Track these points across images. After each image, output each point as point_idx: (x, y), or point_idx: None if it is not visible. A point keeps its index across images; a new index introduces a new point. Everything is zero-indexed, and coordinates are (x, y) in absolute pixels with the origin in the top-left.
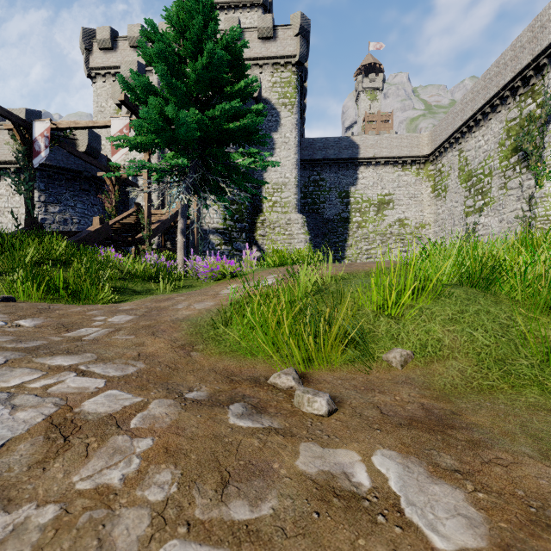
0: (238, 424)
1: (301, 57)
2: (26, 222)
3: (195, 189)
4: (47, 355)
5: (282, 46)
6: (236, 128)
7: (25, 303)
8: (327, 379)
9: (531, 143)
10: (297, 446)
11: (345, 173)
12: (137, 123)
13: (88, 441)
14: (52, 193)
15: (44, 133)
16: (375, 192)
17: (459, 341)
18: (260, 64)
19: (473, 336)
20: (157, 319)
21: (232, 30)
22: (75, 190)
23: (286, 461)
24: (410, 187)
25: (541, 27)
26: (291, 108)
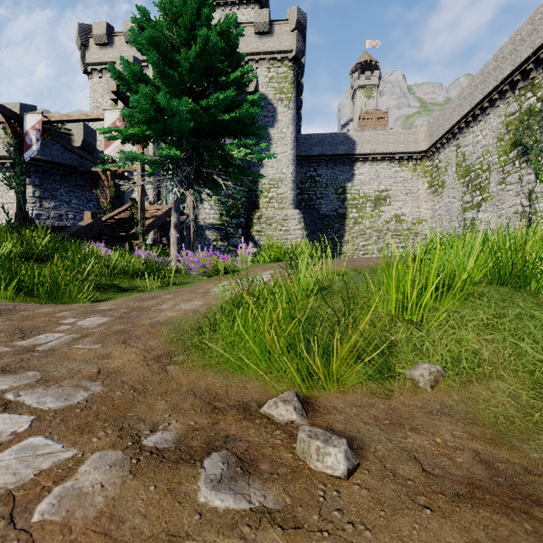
0: (211, 502)
1: (298, 52)
2: (16, 217)
3: (189, 183)
4: None
5: (279, 41)
6: (231, 119)
7: None
8: (338, 406)
9: (531, 137)
10: None
11: (342, 169)
12: (127, 112)
13: None
14: (47, 188)
15: (35, 125)
16: (372, 188)
17: (502, 354)
18: (256, 59)
19: (520, 347)
20: (134, 323)
21: (226, 17)
22: (70, 186)
23: None
24: (406, 183)
25: (541, 20)
26: (288, 103)
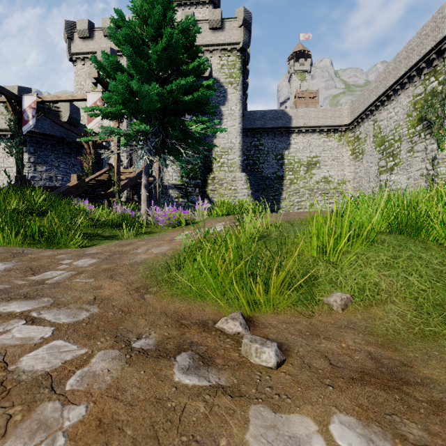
0: (183, 381)
1: (244, 44)
2: (16, 179)
3: (156, 151)
4: (3, 301)
5: (229, 35)
6: (190, 100)
7: (2, 248)
8: (272, 323)
9: (434, 114)
10: (246, 411)
11: (280, 139)
12: (107, 95)
13: (11, 411)
14: (40, 155)
15: (31, 105)
16: (305, 155)
17: (395, 285)
18: (210, 49)
19: (409, 280)
20: (117, 263)
21: (186, 18)
22: (59, 153)
23: (234, 435)
24: (333, 150)
25: (442, 18)
26: (236, 85)
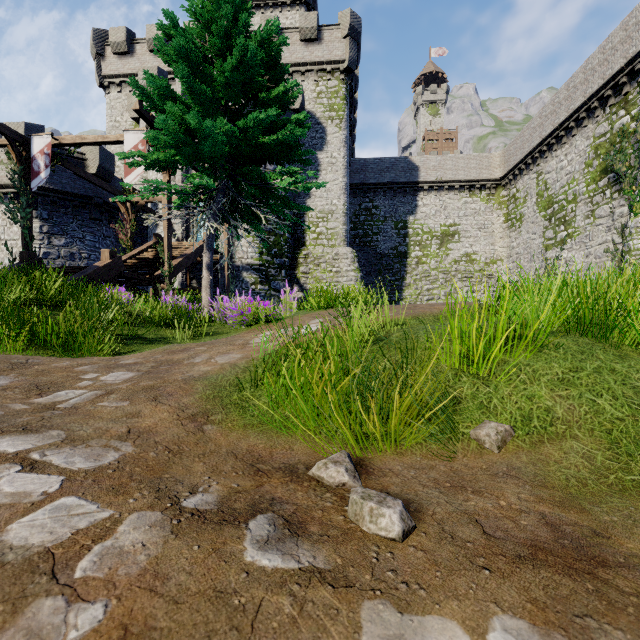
0: (258, 562)
1: (351, 62)
2: (21, 256)
3: (224, 216)
4: None
5: (329, 49)
6: (273, 142)
7: None
8: (394, 468)
9: (624, 162)
10: (357, 611)
11: (403, 200)
12: (152, 135)
13: None
14: (57, 222)
15: (44, 149)
16: (438, 222)
17: (577, 412)
18: (302, 70)
19: (598, 404)
20: (165, 378)
21: (267, 24)
22: (84, 219)
23: None
24: (479, 216)
25: (636, 25)
26: (339, 122)
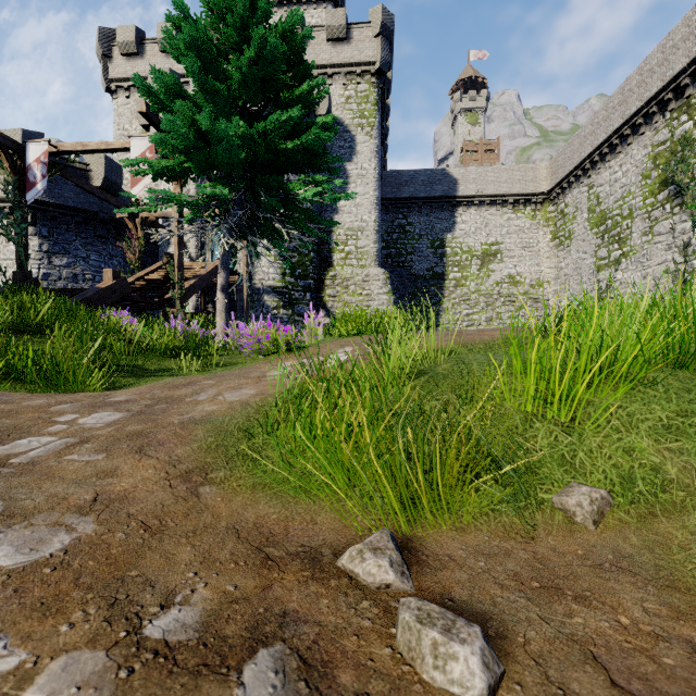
0: None
1: (383, 64)
2: (15, 277)
3: (241, 232)
4: None
5: (358, 49)
6: (296, 148)
7: None
8: (455, 554)
9: (687, 173)
10: None
11: (439, 216)
12: (159, 138)
13: None
14: (58, 240)
15: (41, 157)
16: (478, 240)
17: None
18: (329, 73)
19: None
20: (158, 421)
21: (290, 14)
22: (88, 237)
23: None
24: (523, 233)
25: None
26: (370, 130)
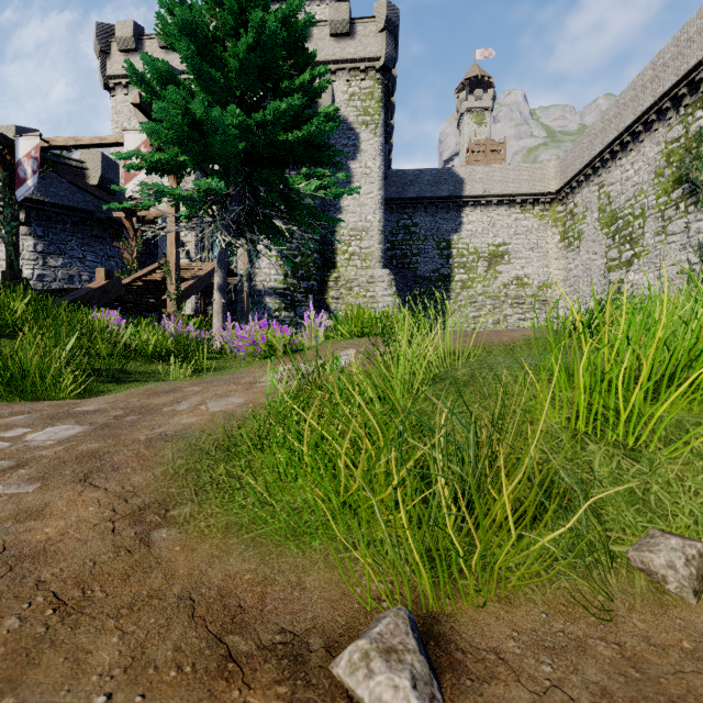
0: None
1: (388, 59)
2: (3, 276)
3: (239, 229)
4: None
5: (363, 45)
6: (297, 140)
7: None
8: (505, 648)
9: (702, 170)
10: None
11: (445, 216)
12: (150, 127)
13: None
14: (53, 240)
15: (31, 152)
16: (485, 241)
17: None
18: (333, 69)
19: None
20: (121, 437)
21: None
22: (84, 237)
23: None
24: (531, 234)
25: None
26: (374, 127)
